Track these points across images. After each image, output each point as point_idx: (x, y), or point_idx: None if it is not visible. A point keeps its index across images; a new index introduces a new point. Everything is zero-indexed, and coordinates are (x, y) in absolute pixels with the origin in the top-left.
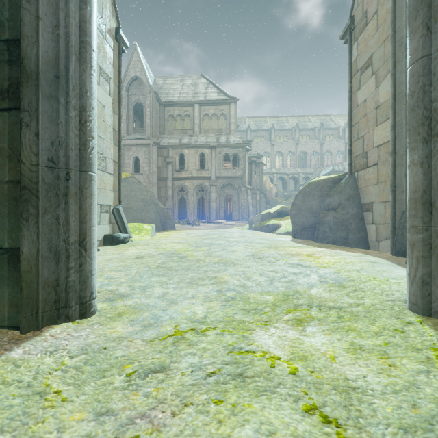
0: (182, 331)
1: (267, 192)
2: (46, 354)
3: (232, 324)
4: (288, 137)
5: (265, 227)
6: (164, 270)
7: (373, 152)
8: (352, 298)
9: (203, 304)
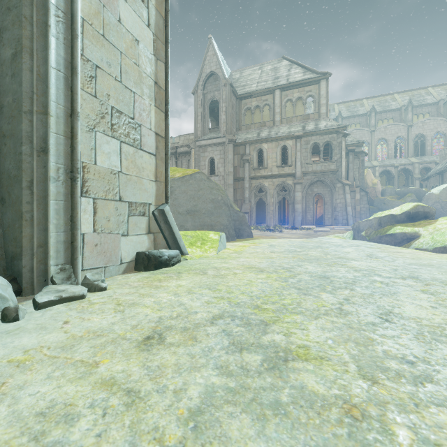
0: None
1: (370, 189)
2: None
3: None
4: (395, 119)
5: (388, 237)
6: None
7: None
8: None
9: None
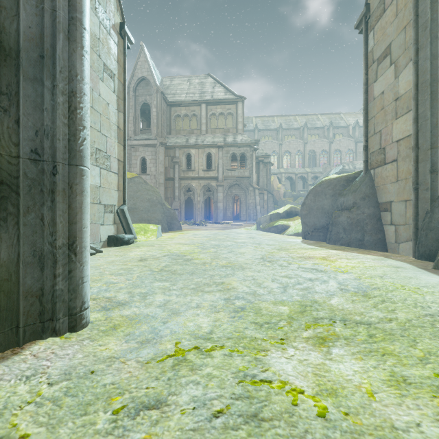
0: (184, 350)
1: (275, 192)
2: (21, 380)
3: (242, 342)
4: (296, 136)
5: (274, 228)
6: (168, 274)
7: (392, 148)
8: (381, 310)
9: (209, 315)
